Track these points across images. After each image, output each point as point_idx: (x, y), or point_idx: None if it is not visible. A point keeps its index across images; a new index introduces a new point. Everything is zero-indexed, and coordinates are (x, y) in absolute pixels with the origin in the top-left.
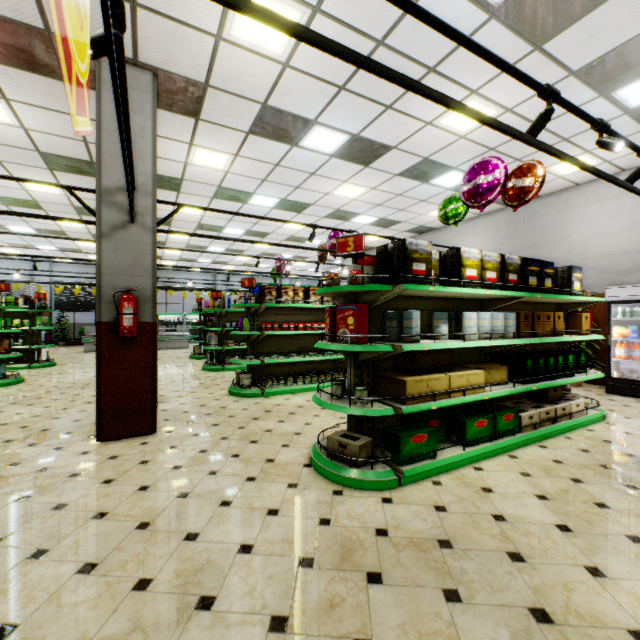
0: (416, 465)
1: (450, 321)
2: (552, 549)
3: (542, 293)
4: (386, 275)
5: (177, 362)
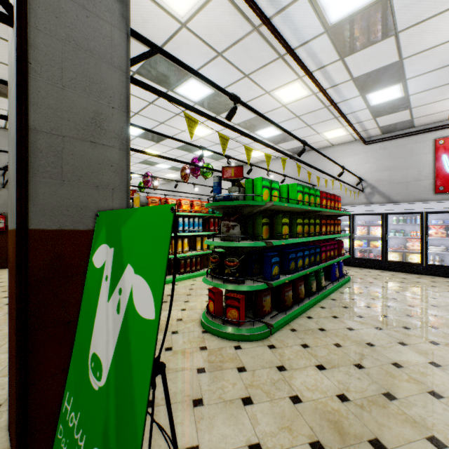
0: None
1: None
2: None
3: None
4: None
5: None
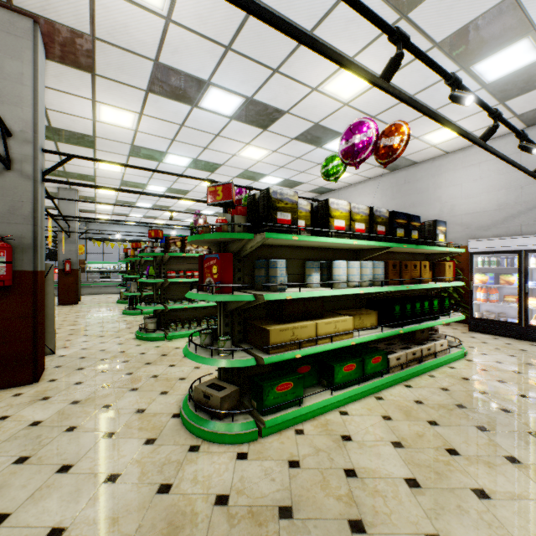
0: (280, 414)
1: (323, 270)
2: (396, 512)
3: (409, 244)
4: (249, 223)
5: (102, 306)
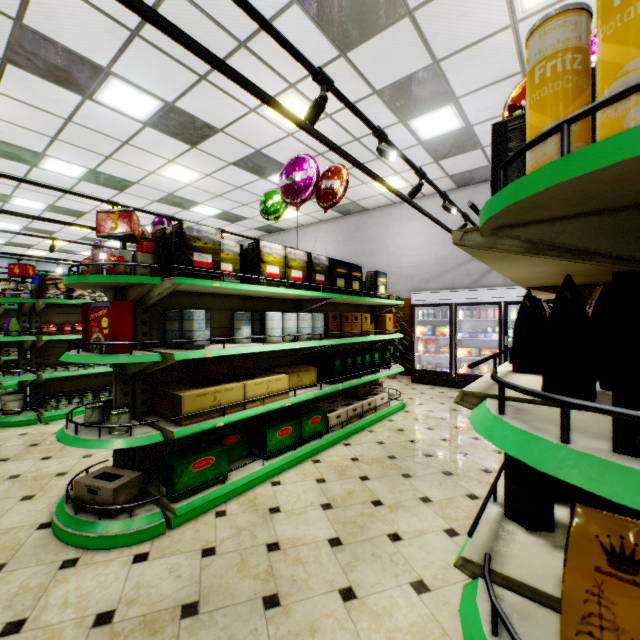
0: (197, 497)
1: (256, 322)
2: (315, 576)
3: (350, 295)
4: (154, 265)
5: None
